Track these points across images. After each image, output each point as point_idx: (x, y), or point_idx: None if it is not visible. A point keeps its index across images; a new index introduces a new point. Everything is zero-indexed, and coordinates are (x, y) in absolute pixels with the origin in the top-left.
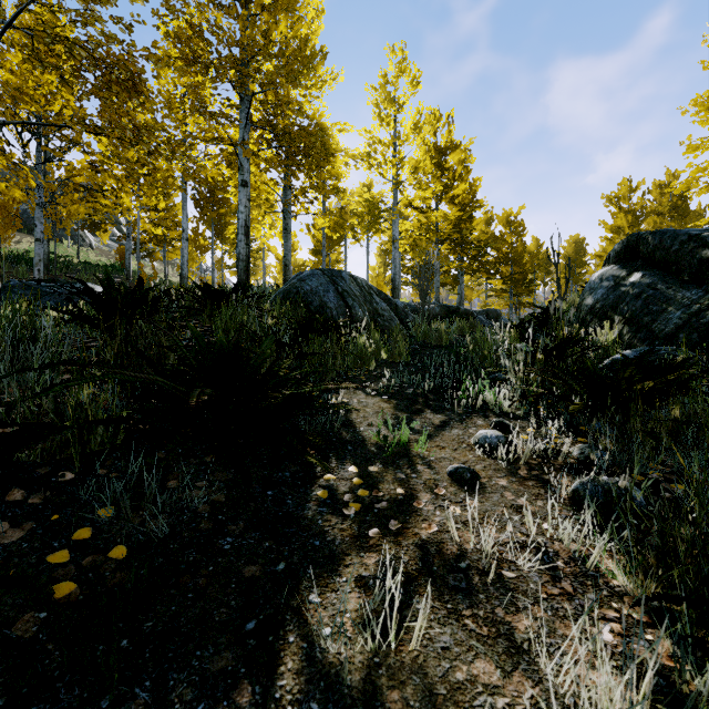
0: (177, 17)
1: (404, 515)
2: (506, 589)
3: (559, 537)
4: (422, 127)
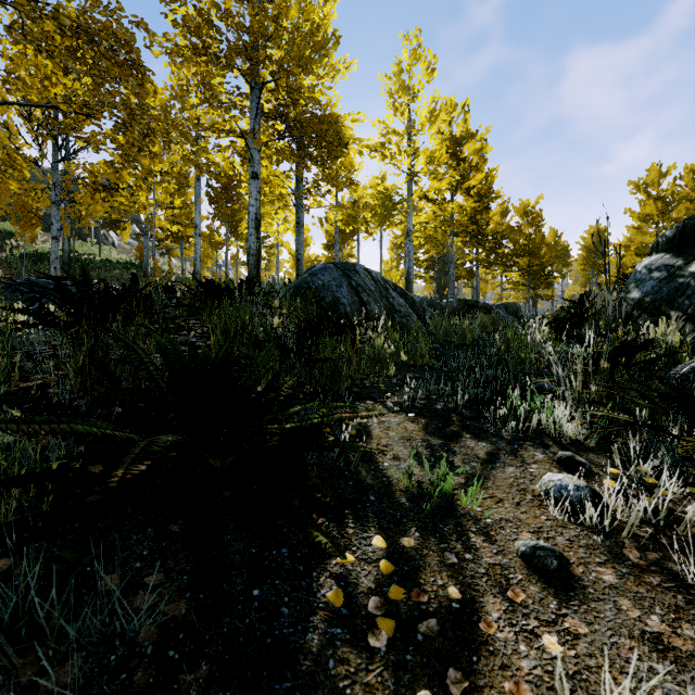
0: (185, 2)
1: (468, 652)
2: None
3: None
4: (438, 116)
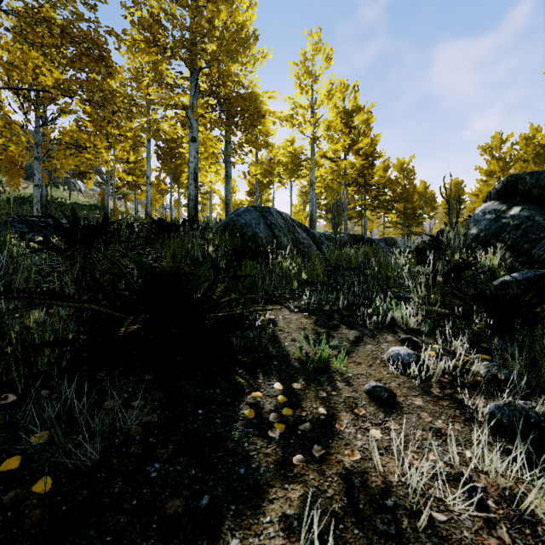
0: (140, 8)
1: (327, 438)
2: (439, 538)
3: (485, 469)
4: (334, 94)
